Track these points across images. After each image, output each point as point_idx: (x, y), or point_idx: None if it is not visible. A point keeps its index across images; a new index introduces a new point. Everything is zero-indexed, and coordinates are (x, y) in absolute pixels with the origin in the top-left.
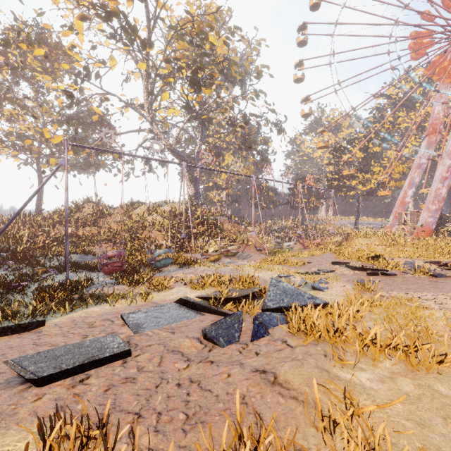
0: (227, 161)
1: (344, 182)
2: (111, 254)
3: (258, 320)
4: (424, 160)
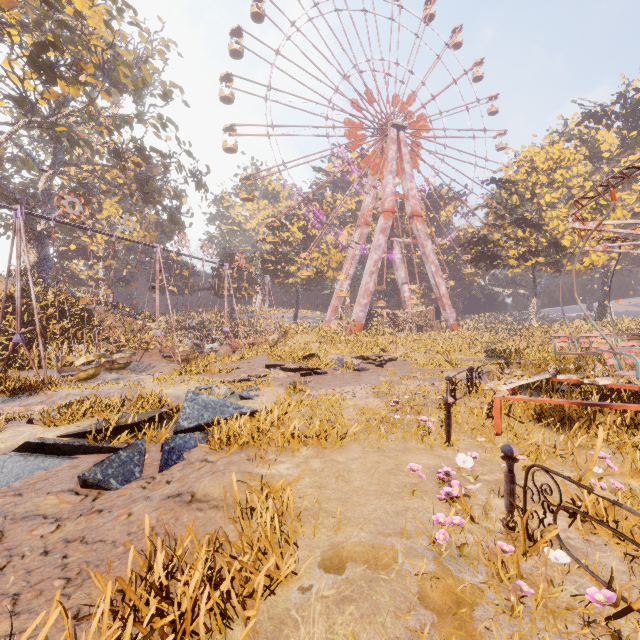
0: (109, 212)
1: (283, 267)
2: None
3: (170, 445)
4: (357, 251)
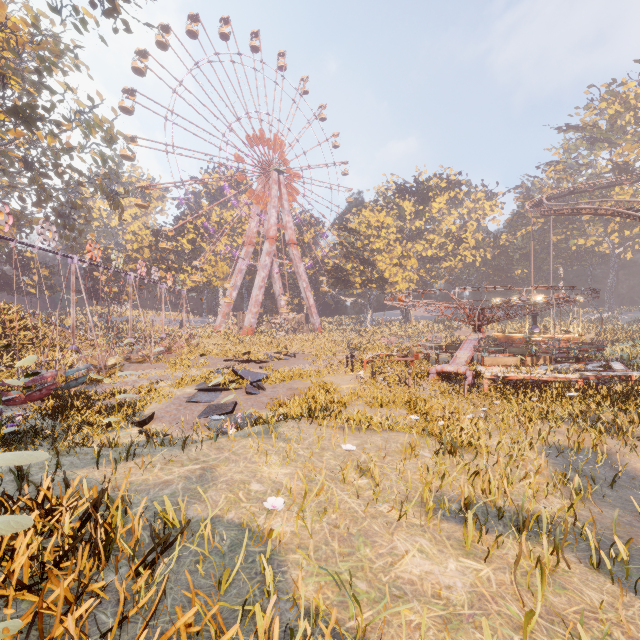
0: None
1: (173, 275)
2: (50, 375)
3: (260, 384)
4: (244, 266)
